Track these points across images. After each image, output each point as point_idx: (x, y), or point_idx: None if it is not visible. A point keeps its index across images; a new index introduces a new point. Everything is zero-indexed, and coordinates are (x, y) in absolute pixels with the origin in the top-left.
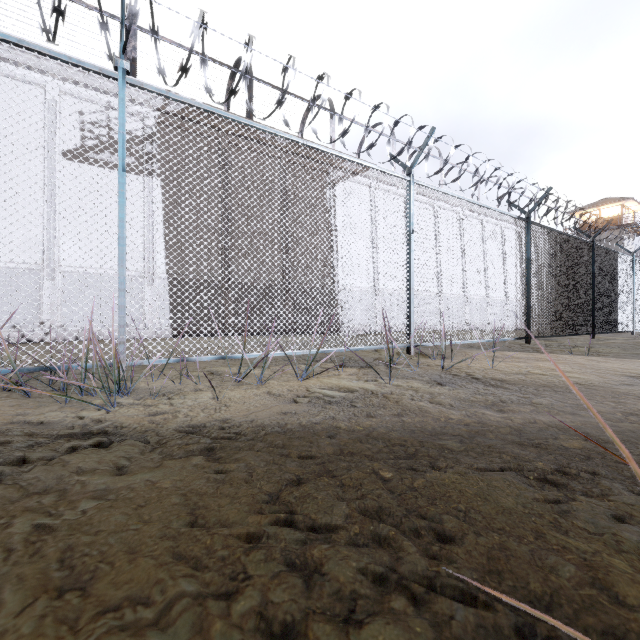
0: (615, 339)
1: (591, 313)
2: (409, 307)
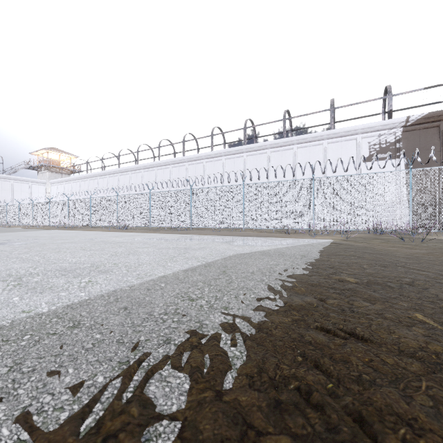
0: None
1: None
2: None
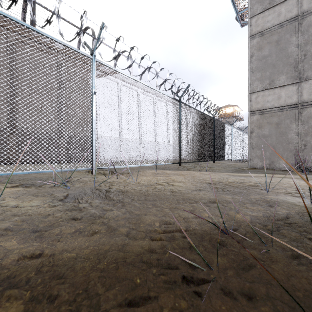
0: (225, 163)
1: (213, 151)
2: (92, 143)
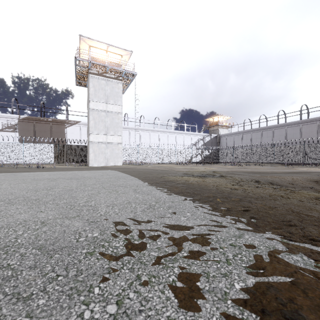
0: None
1: None
2: (23, 158)
